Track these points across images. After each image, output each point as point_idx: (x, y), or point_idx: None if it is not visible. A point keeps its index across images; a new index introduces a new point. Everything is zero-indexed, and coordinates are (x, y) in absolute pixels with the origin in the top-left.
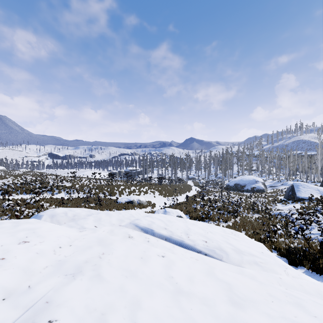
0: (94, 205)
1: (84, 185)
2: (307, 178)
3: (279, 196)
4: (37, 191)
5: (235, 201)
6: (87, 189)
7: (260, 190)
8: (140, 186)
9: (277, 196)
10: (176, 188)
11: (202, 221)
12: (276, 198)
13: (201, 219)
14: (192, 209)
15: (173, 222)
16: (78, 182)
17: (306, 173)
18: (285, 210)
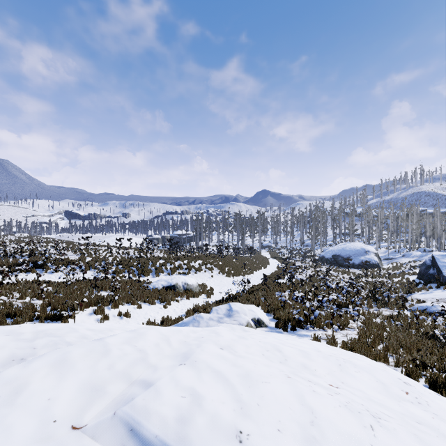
0: (109, 293)
1: (99, 259)
2: (437, 246)
3: (409, 274)
4: (2, 270)
5: (346, 285)
6: (104, 265)
7: (372, 265)
8: (190, 260)
9: (404, 274)
10: (245, 262)
11: (299, 327)
12: (405, 279)
13: (297, 324)
14: (276, 302)
15: (260, 385)
16: (92, 254)
17: (438, 240)
18: (431, 301)
